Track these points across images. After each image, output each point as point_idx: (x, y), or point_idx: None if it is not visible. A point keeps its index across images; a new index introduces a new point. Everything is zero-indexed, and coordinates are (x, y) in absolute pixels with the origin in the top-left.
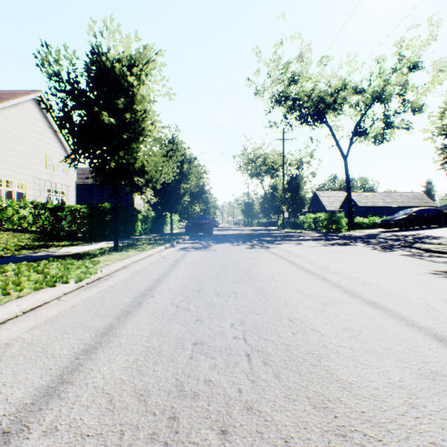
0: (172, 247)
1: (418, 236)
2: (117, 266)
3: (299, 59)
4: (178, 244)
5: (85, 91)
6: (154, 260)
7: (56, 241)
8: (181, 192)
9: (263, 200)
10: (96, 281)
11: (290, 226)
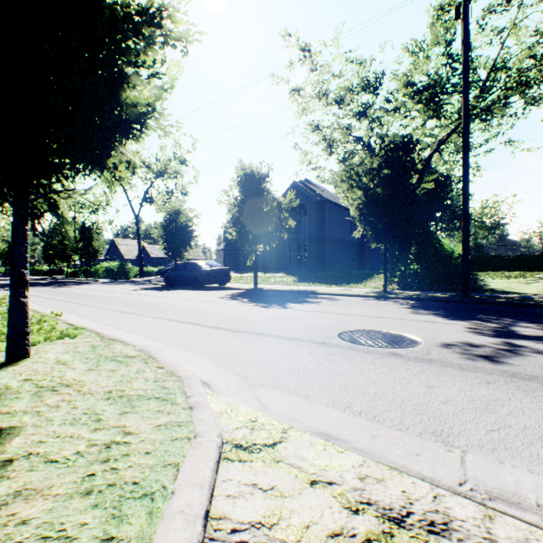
0: None
1: None
2: None
3: None
4: None
5: None
6: None
7: None
8: None
9: (47, 244)
10: None
11: (83, 275)
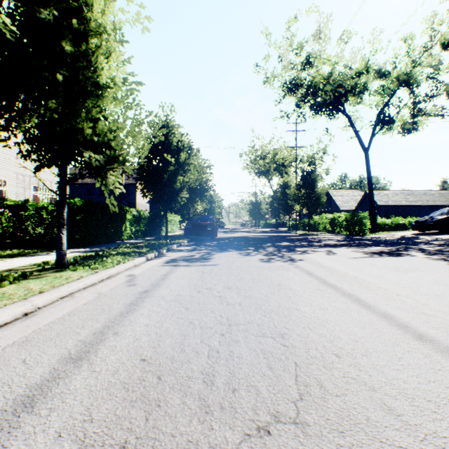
0: (158, 258)
1: None
2: None
3: (317, 36)
4: (169, 251)
5: None
6: (106, 291)
7: (2, 249)
8: (178, 186)
9: (272, 199)
10: None
11: (302, 228)
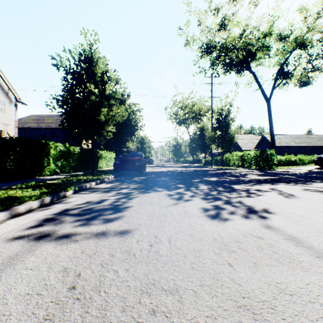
0: (43, 208)
1: None
2: None
3: None
4: (78, 192)
5: None
6: None
7: None
8: (102, 119)
9: (191, 141)
10: None
11: (214, 163)
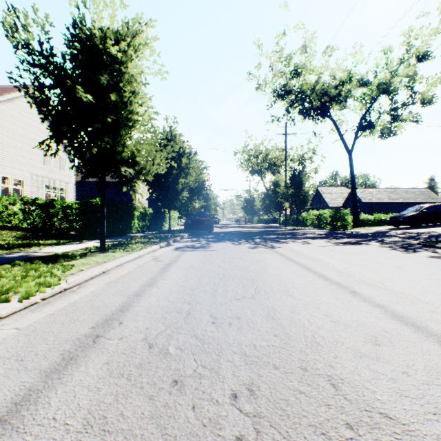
0: (168, 246)
1: (433, 234)
2: (93, 272)
3: (303, 50)
4: (175, 242)
5: (61, 66)
6: (143, 263)
7: (43, 239)
8: (180, 187)
9: (264, 196)
10: (59, 294)
11: (292, 223)
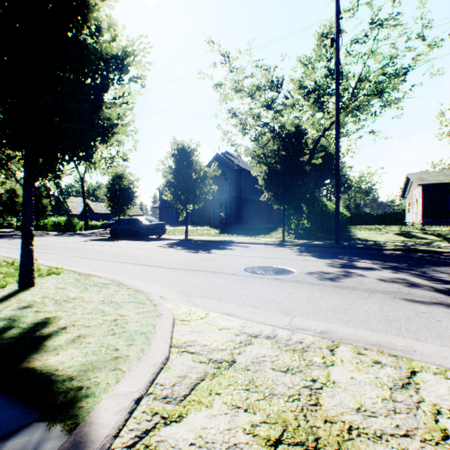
0: None
1: None
2: None
3: None
4: None
5: None
6: None
7: None
8: None
9: None
10: None
11: None
